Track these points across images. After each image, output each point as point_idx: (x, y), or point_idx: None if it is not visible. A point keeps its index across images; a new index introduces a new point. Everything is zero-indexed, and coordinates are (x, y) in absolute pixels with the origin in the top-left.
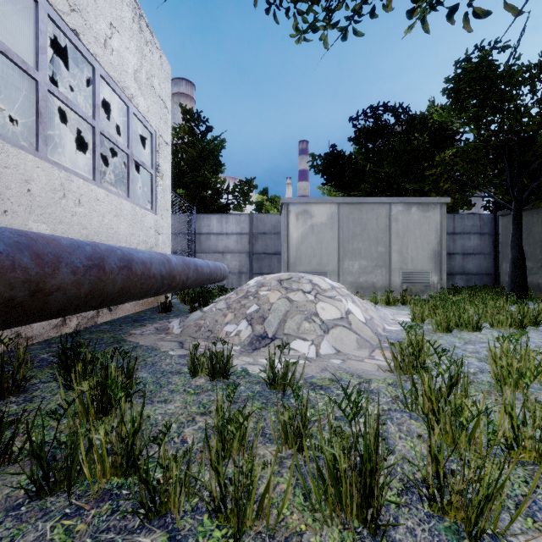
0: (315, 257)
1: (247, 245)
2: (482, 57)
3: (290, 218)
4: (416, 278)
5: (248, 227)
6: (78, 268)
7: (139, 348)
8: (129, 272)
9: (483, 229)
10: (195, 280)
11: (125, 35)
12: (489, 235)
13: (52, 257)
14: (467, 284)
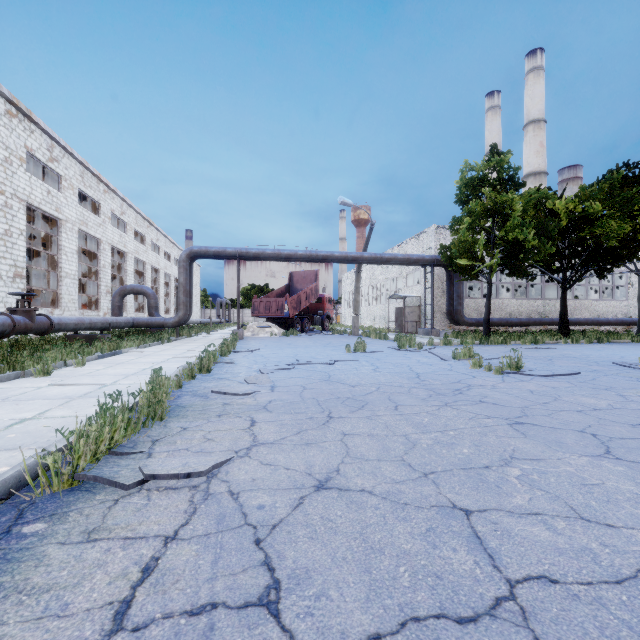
0: None
1: None
2: None
3: None
4: None
5: None
6: (590, 321)
7: None
8: (597, 322)
9: None
10: (621, 324)
11: None
12: None
13: (588, 320)
14: None
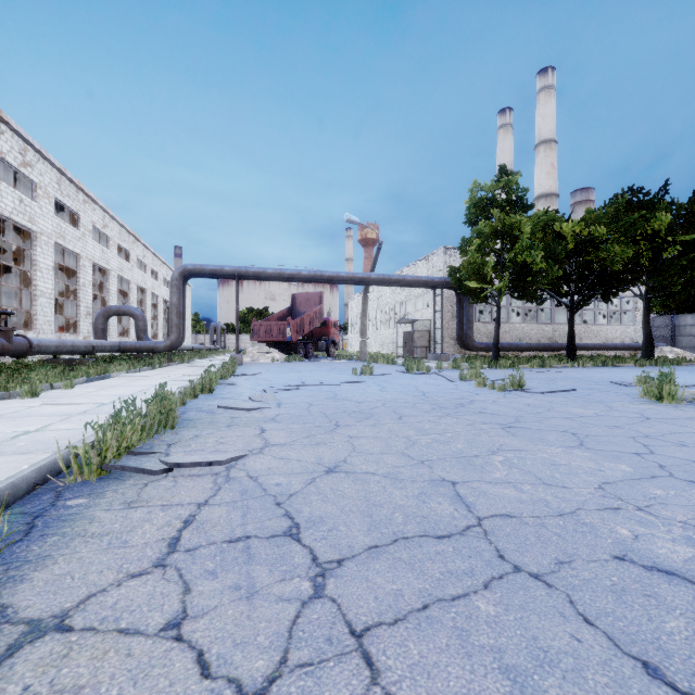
0: None
1: None
2: None
3: None
4: None
5: None
6: (598, 346)
7: None
8: (605, 347)
9: None
10: (628, 349)
11: None
12: None
13: (596, 345)
14: None
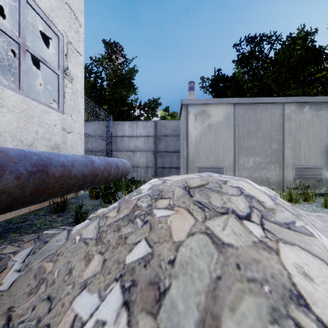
0: (212, 153)
1: (152, 145)
2: None
3: (189, 118)
4: (308, 173)
5: (153, 131)
6: None
7: None
8: None
9: None
10: (37, 191)
11: None
12: None
13: None
14: None
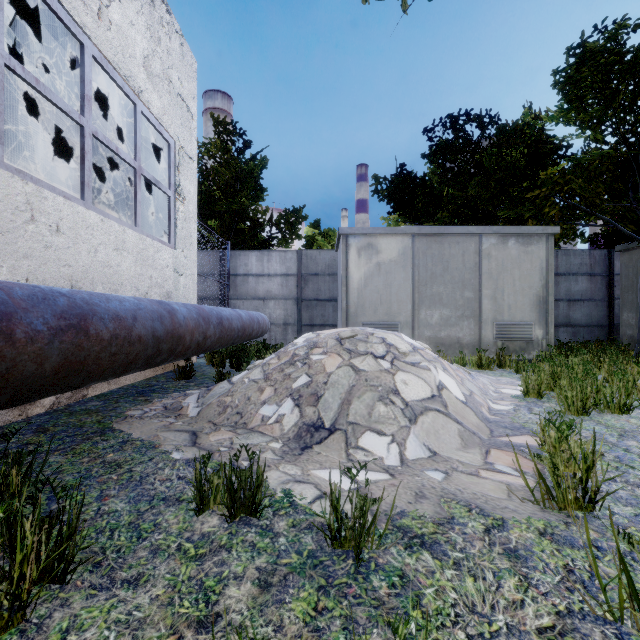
0: (382, 304)
1: (295, 289)
2: (616, 30)
3: (350, 255)
4: (514, 332)
5: (296, 266)
6: None
7: (129, 444)
8: (82, 336)
9: (595, 268)
10: (218, 339)
11: (130, 8)
12: (601, 276)
13: None
14: (574, 338)
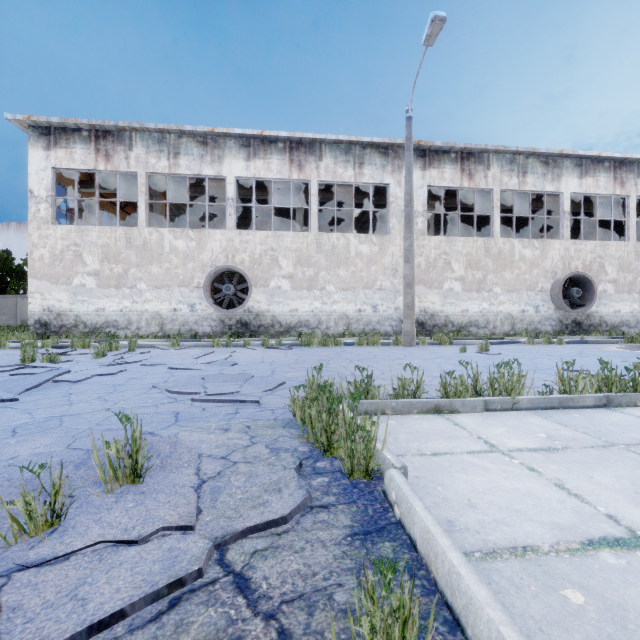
0: None
1: None
2: None
3: None
4: (26, 322)
5: None
6: None
7: None
8: None
9: None
10: None
11: None
12: None
13: None
14: None
